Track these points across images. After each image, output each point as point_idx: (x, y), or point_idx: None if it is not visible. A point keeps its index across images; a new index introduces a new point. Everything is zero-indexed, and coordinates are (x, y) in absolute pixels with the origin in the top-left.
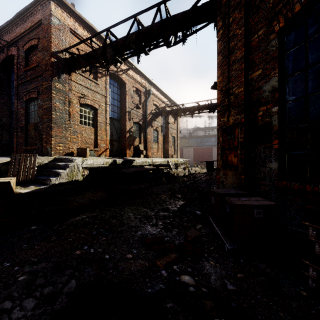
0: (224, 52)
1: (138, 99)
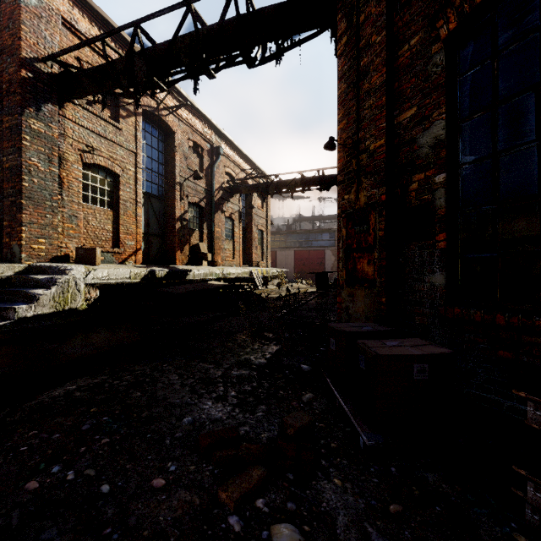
0: (349, 76)
1: (197, 162)
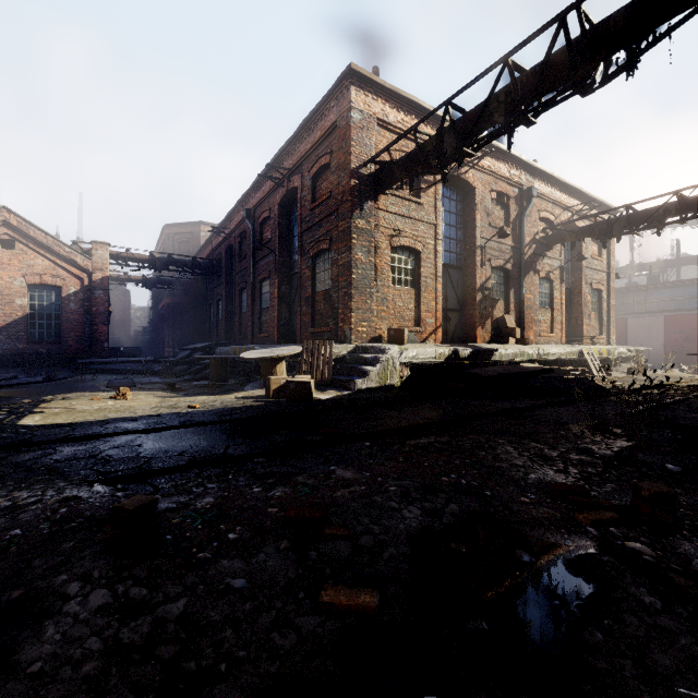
0: None
1: (501, 215)
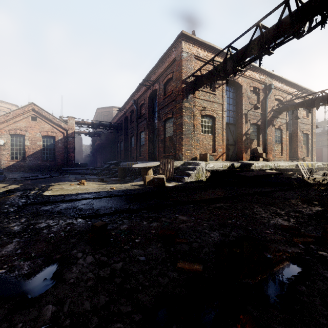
0: None
1: (255, 98)
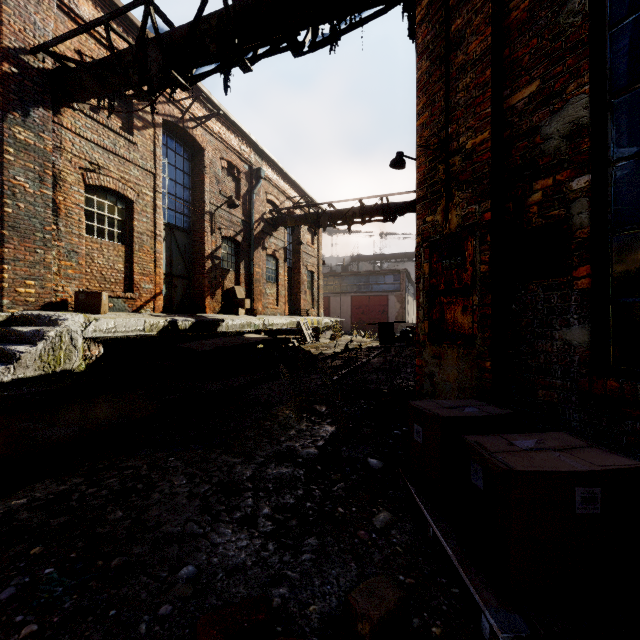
0: (434, 49)
1: (233, 186)
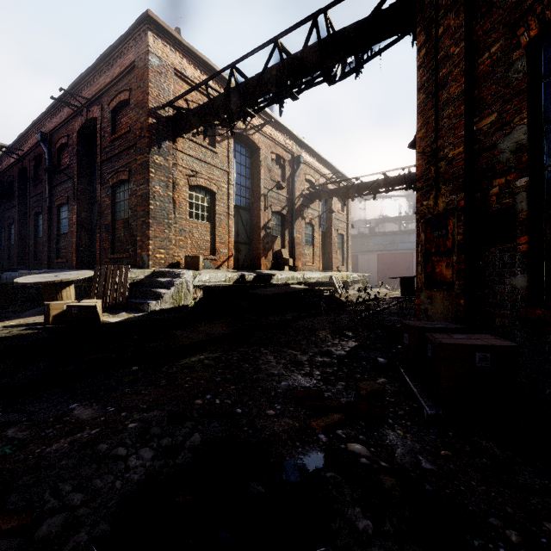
0: (428, 87)
1: (279, 172)
